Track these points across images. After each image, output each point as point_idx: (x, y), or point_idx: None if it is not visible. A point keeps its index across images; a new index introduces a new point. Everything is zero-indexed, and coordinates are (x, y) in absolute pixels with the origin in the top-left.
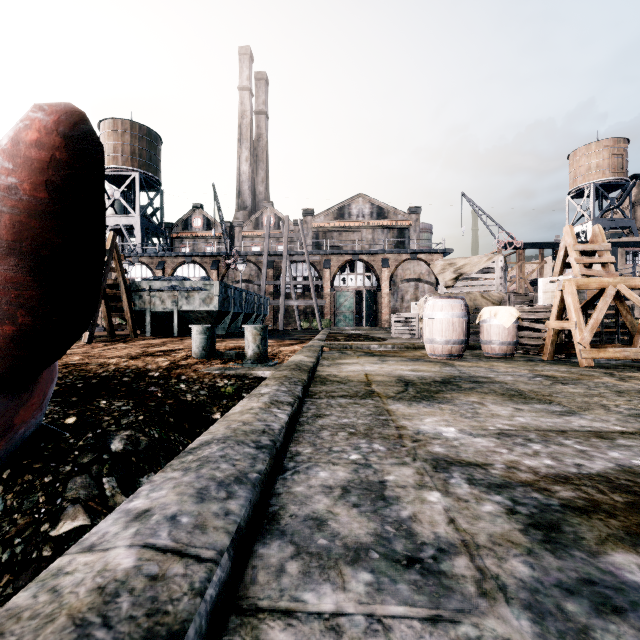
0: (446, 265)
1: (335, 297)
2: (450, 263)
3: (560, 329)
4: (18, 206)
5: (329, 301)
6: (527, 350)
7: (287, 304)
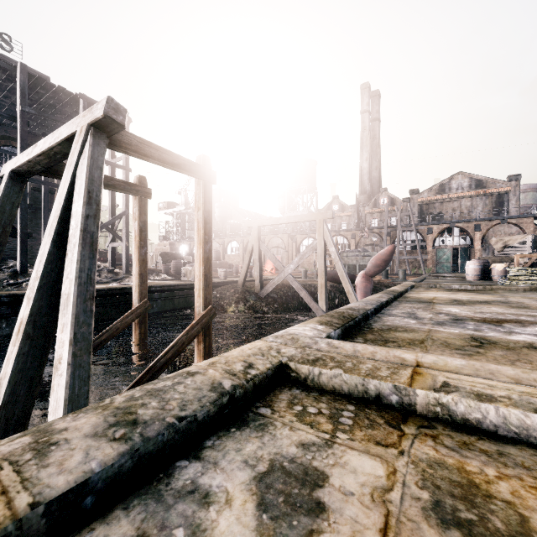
0: (498, 240)
1: (435, 253)
2: (500, 239)
3: None
4: (386, 255)
5: (431, 256)
6: None
7: (400, 258)
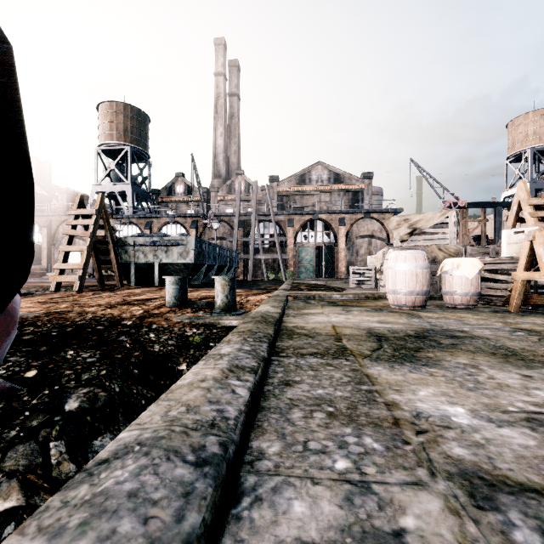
0: (401, 221)
1: (297, 252)
2: (405, 219)
3: (527, 280)
4: None
5: (292, 255)
6: (488, 301)
7: (255, 258)
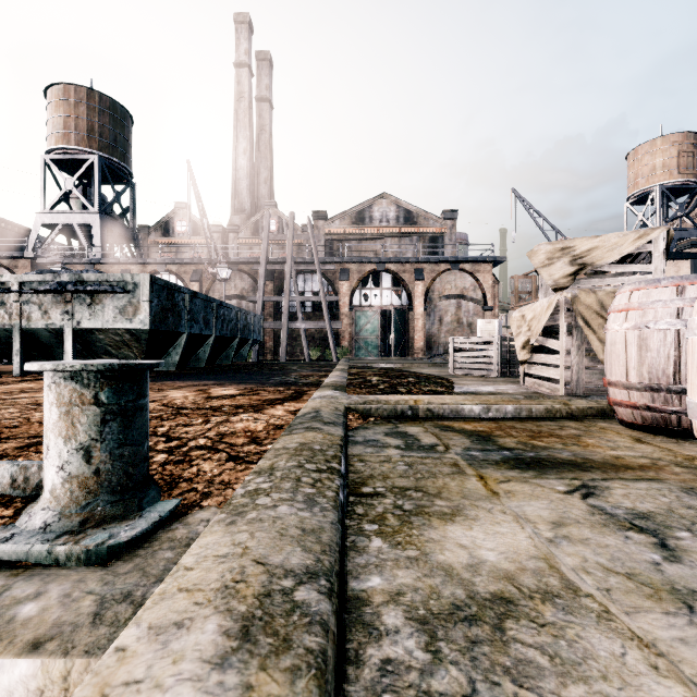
0: (555, 251)
1: (354, 318)
2: (563, 247)
3: None
4: None
5: (347, 323)
6: None
7: (291, 327)
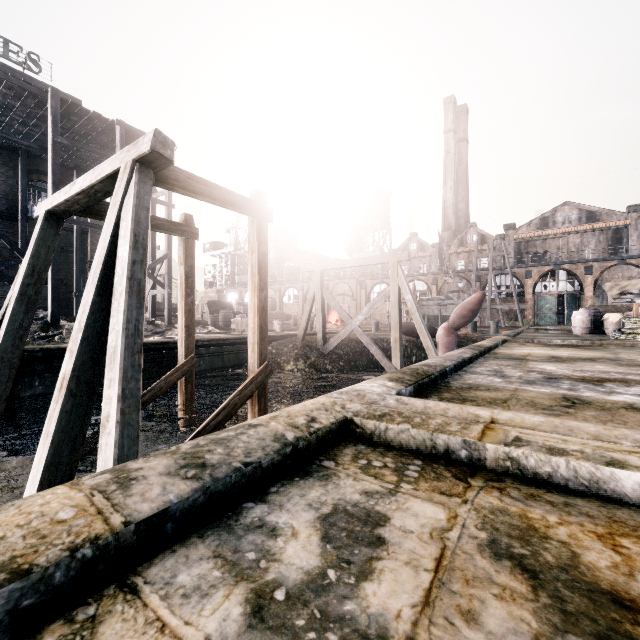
0: (613, 285)
1: (536, 301)
2: (616, 284)
3: None
4: (473, 304)
5: (530, 304)
6: None
7: (492, 308)
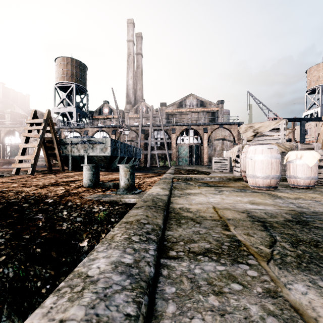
0: (248, 127)
1: (178, 149)
2: (250, 126)
3: None
4: None
5: (174, 151)
6: (321, 182)
7: (152, 152)
